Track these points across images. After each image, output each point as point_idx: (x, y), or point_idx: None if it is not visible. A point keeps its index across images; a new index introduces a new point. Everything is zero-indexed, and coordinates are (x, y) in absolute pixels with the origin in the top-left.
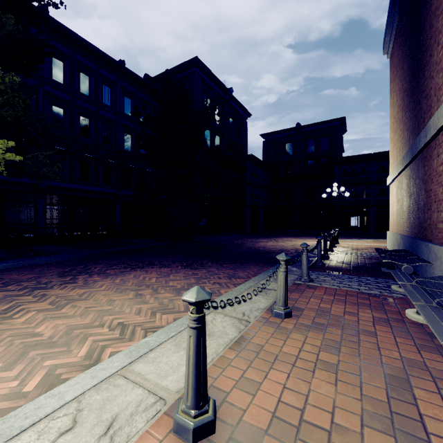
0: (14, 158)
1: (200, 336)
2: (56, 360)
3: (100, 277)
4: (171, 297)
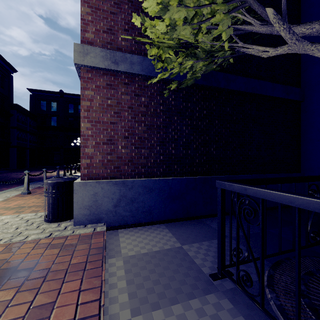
0: None
1: None
2: None
3: None
4: None
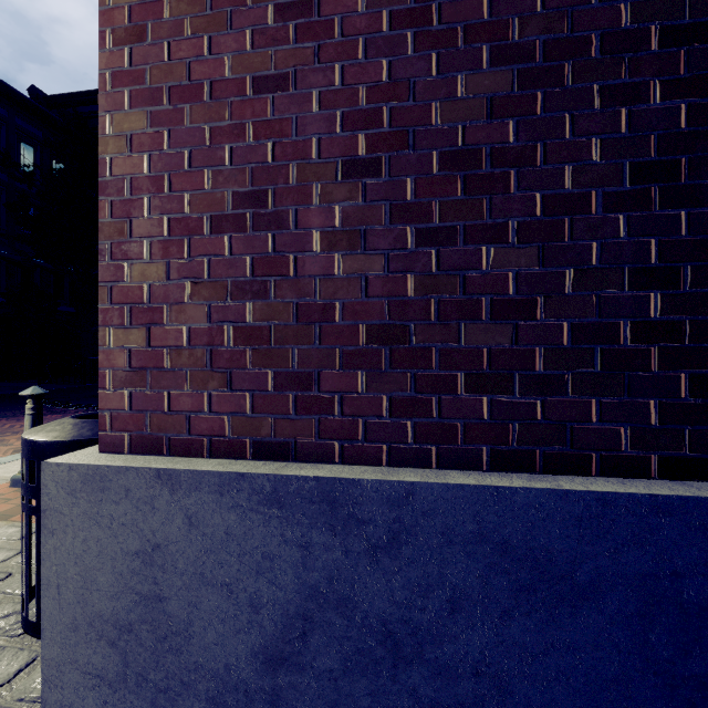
0: None
1: (36, 419)
2: None
3: None
4: None
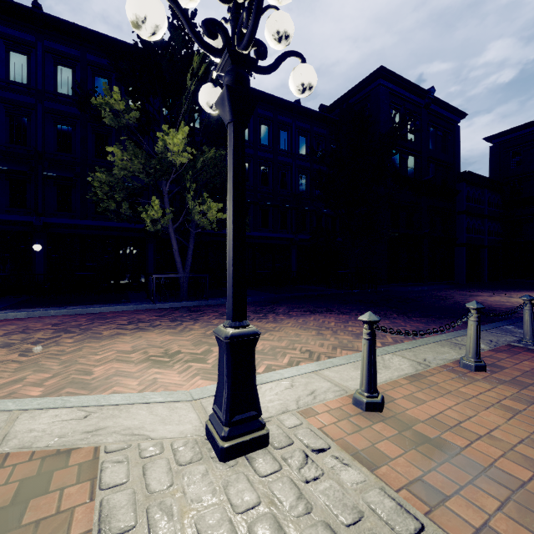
0: (222, 216)
1: (371, 345)
2: (270, 362)
3: (285, 317)
4: (350, 339)
